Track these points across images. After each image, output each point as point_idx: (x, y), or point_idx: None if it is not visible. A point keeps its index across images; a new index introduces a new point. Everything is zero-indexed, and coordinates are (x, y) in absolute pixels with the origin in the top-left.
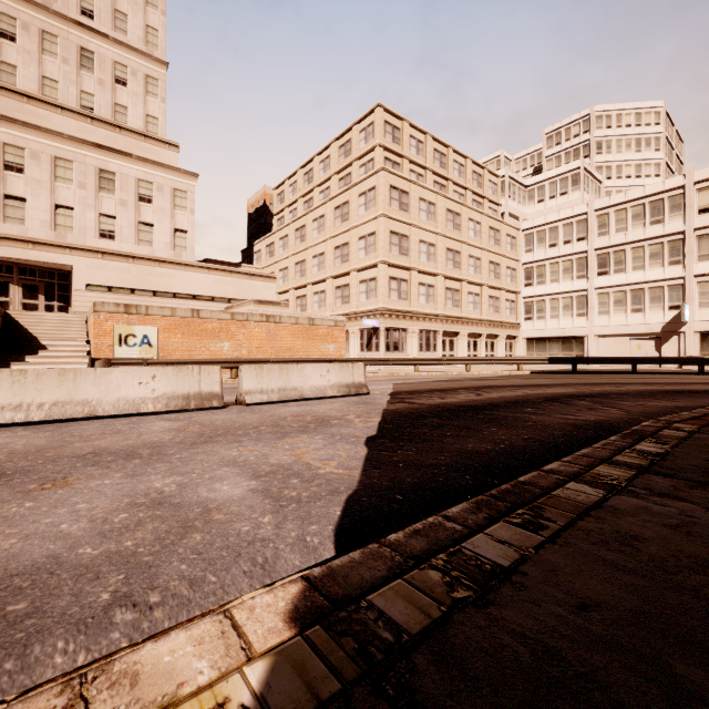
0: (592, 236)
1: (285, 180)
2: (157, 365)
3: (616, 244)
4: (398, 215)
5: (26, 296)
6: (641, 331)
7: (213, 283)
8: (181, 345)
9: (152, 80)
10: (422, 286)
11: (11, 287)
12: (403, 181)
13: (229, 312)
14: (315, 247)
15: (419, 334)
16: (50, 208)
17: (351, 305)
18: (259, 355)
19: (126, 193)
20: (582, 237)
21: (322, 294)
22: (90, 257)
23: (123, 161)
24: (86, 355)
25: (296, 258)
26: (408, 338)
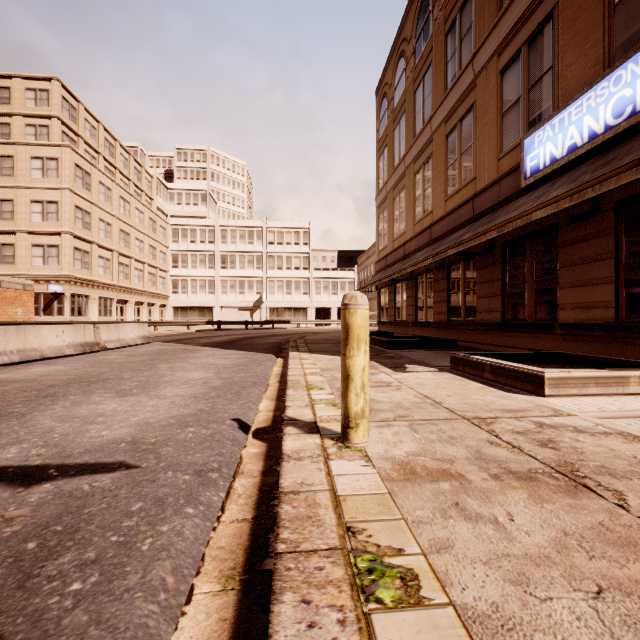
0: (218, 242)
1: None
2: None
3: (231, 251)
4: (82, 192)
5: None
6: (244, 305)
7: None
8: None
9: None
10: (101, 259)
11: None
12: (86, 162)
13: None
14: None
15: (99, 300)
16: None
17: (19, 267)
18: None
19: None
20: (212, 241)
21: None
22: None
23: None
24: None
25: None
26: (90, 304)
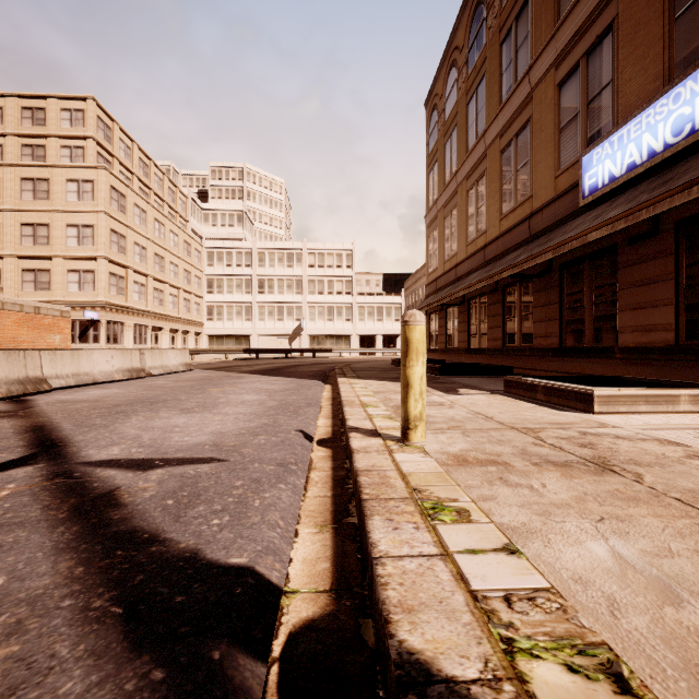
0: (255, 265)
1: None
2: None
3: (269, 274)
4: (117, 215)
5: None
6: (283, 333)
7: None
8: None
9: None
10: (136, 284)
11: None
12: (122, 184)
13: None
14: None
15: (134, 327)
16: None
17: (54, 293)
18: None
19: None
20: (249, 265)
21: None
22: None
23: None
24: None
25: None
26: (125, 331)
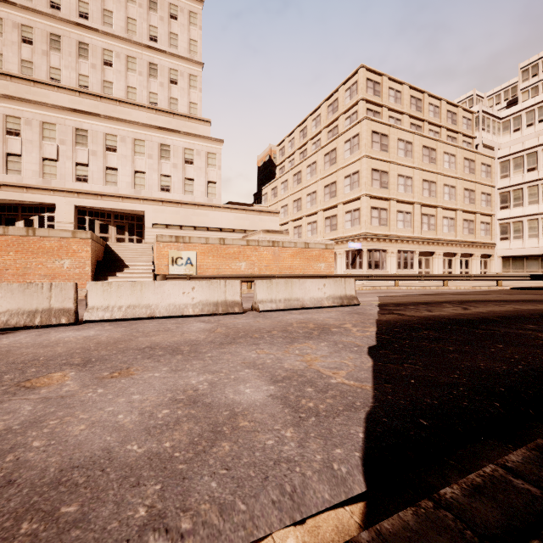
0: None
1: (285, 138)
2: (196, 279)
3: None
4: (378, 155)
5: (118, 233)
6: None
7: (233, 219)
8: (212, 264)
9: (193, 77)
10: (400, 213)
11: (110, 227)
12: (383, 126)
13: (245, 240)
14: (308, 187)
15: (397, 254)
16: (131, 174)
17: (338, 231)
18: (267, 271)
19: (177, 158)
20: None
21: (314, 223)
22: (155, 205)
23: (175, 136)
24: (152, 271)
25: (293, 197)
26: (387, 257)
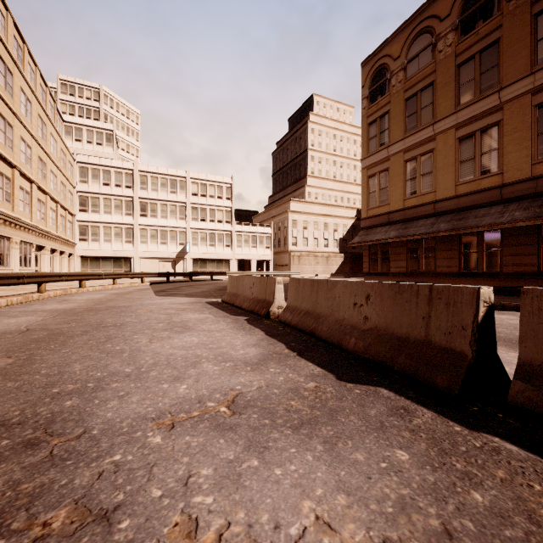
0: (137, 188)
1: None
2: None
3: (152, 198)
4: (4, 95)
5: None
6: (167, 256)
7: None
8: None
9: None
10: (21, 190)
11: None
12: (9, 56)
13: None
14: None
15: (19, 245)
16: None
17: None
18: None
19: None
20: (129, 186)
21: None
22: None
23: None
24: None
25: None
26: (11, 249)
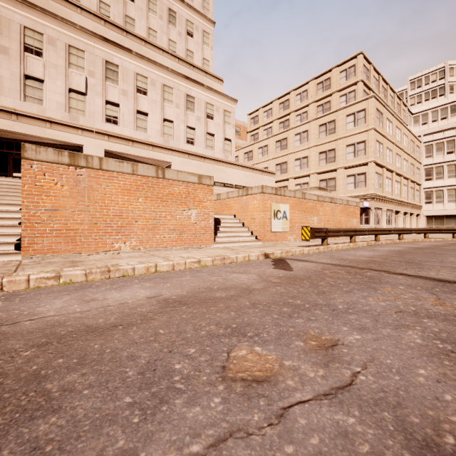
0: None
1: (260, 108)
2: (329, 232)
3: None
4: (379, 129)
5: None
6: None
7: (243, 176)
8: (297, 218)
9: (206, 34)
10: (386, 179)
11: None
12: (381, 105)
13: (316, 195)
14: (297, 153)
15: (385, 212)
16: (160, 121)
17: (338, 192)
18: (328, 226)
19: (200, 112)
20: None
21: (305, 185)
22: (181, 157)
23: (199, 89)
24: (241, 225)
25: (276, 161)
26: (381, 215)
